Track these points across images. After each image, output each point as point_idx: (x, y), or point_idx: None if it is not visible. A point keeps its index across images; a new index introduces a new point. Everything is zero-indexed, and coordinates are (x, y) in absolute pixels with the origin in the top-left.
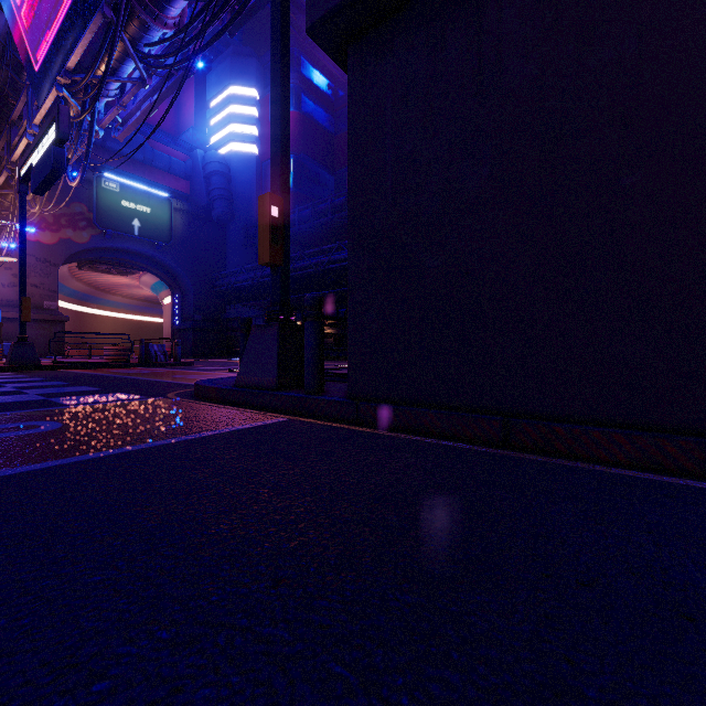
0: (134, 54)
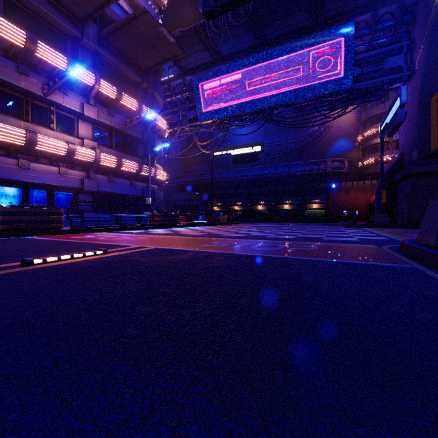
0: (259, 116)
